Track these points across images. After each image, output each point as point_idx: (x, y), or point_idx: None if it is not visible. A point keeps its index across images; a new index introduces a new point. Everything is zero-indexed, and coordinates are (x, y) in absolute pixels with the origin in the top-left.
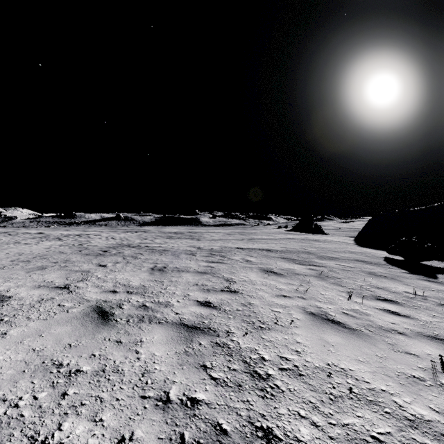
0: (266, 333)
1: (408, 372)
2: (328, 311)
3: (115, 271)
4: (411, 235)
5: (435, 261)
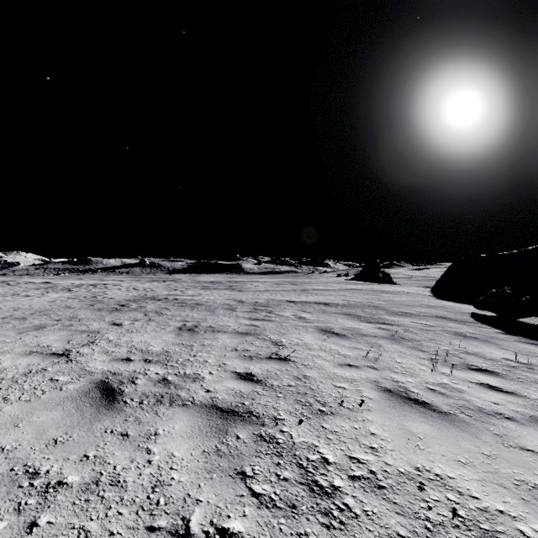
0: (328, 420)
1: (529, 479)
2: (408, 387)
3: (132, 332)
4: (501, 285)
5: (534, 318)
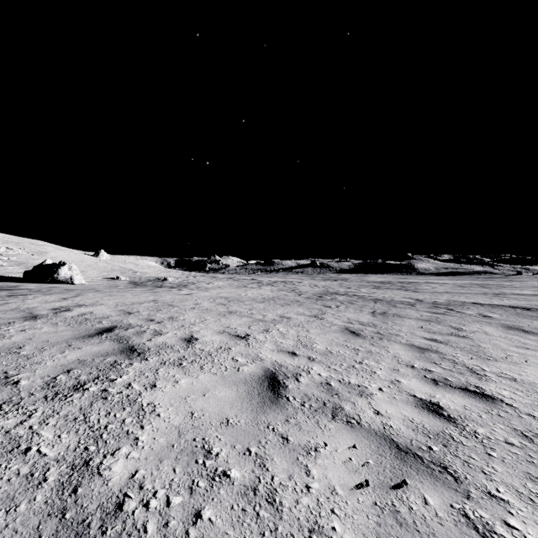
0: (491, 362)
1: None
2: None
3: (342, 311)
4: None
5: None
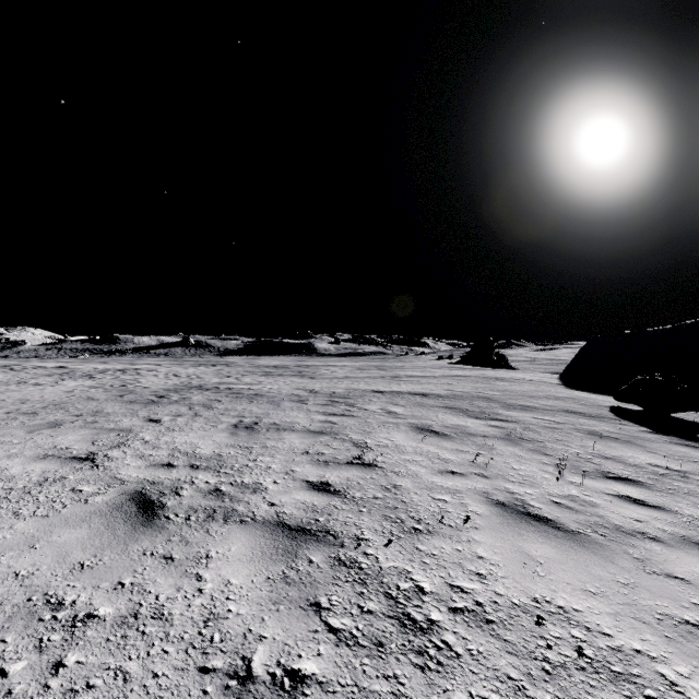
0: (424, 540)
1: (676, 613)
2: (527, 500)
3: (174, 430)
4: (651, 370)
5: (691, 413)
